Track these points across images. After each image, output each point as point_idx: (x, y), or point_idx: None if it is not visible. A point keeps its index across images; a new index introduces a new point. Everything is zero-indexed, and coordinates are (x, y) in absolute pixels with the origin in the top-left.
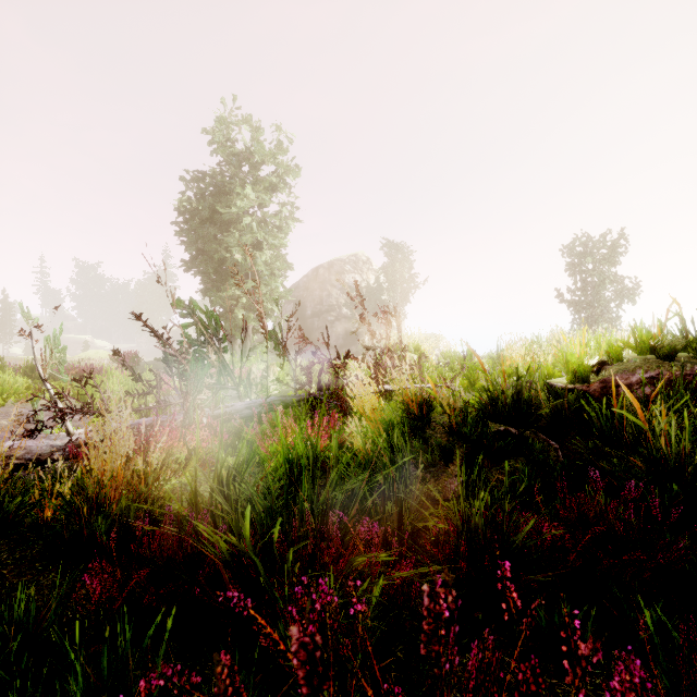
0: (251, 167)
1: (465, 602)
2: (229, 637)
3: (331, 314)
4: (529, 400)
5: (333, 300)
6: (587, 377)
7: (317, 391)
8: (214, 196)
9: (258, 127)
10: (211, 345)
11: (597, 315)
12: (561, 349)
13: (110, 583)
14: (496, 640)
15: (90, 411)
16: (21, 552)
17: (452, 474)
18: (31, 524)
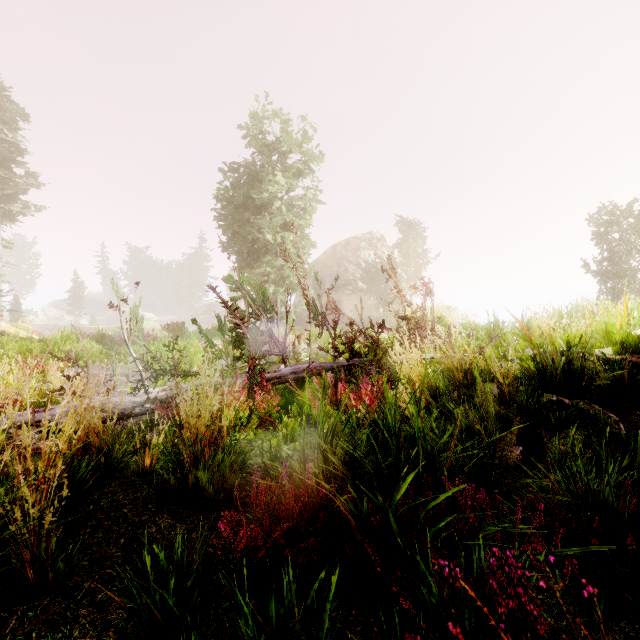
0: (279, 156)
1: (589, 580)
2: (452, 609)
3: (348, 288)
4: (581, 370)
5: (350, 274)
6: (637, 348)
7: (350, 358)
8: (247, 184)
9: (287, 120)
10: (258, 316)
11: (624, 285)
12: (600, 319)
13: (255, 533)
14: (634, 625)
15: (177, 372)
16: (133, 494)
17: (511, 442)
18: (135, 469)
